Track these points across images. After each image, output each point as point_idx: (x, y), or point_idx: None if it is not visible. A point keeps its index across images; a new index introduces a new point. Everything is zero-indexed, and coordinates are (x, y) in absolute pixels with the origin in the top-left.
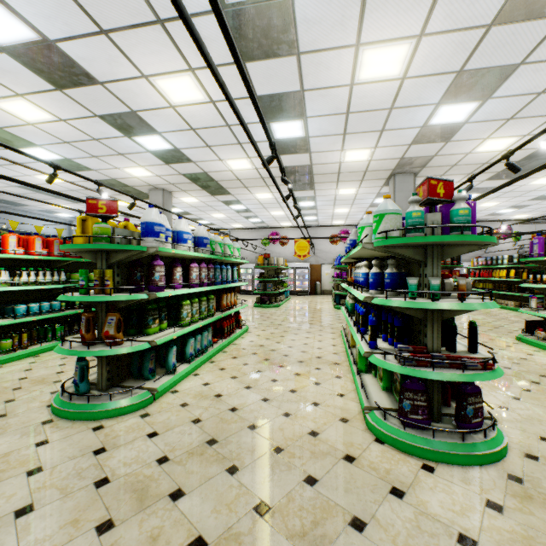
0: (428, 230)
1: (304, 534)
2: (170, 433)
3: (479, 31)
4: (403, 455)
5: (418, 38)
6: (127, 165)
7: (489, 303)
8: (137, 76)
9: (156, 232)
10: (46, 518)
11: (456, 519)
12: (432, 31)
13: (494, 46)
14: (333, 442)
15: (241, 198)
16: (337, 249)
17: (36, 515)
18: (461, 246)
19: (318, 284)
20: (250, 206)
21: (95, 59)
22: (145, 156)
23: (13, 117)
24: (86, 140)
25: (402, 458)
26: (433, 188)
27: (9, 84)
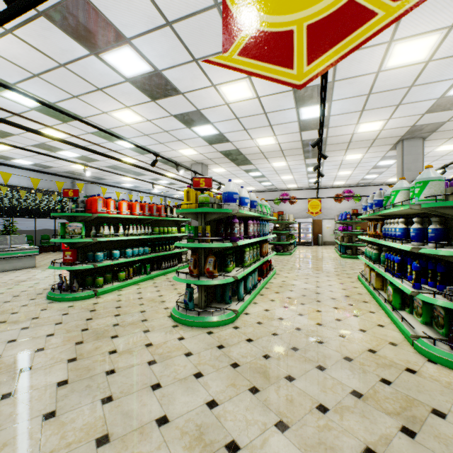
0: None
1: (398, 413)
2: (261, 340)
3: None
4: None
5: (449, 28)
6: (181, 148)
7: None
8: (208, 86)
9: (234, 199)
10: (214, 380)
11: None
12: None
13: None
14: (391, 358)
15: (259, 167)
16: (337, 206)
17: (207, 378)
18: None
19: (320, 236)
20: (265, 172)
21: (183, 78)
22: (196, 140)
23: (118, 121)
24: (159, 132)
25: None
26: None
27: (124, 101)
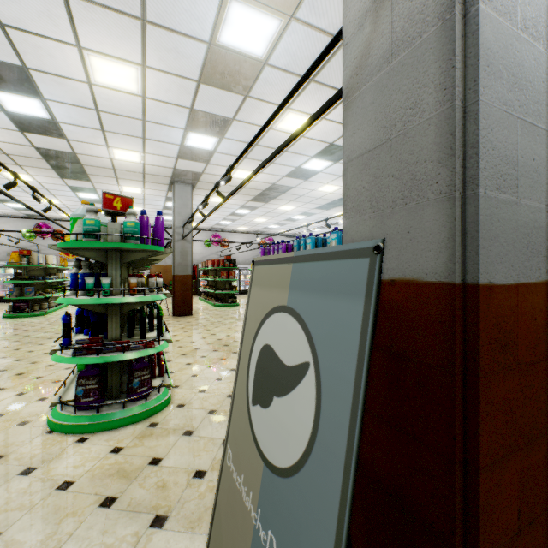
0: (109, 237)
1: None
2: None
3: (192, 82)
4: (66, 437)
5: (143, 67)
6: None
7: (150, 296)
8: None
9: None
10: None
11: (72, 471)
12: (152, 66)
13: (209, 99)
14: None
15: None
16: None
17: None
18: (139, 251)
19: None
20: None
21: None
22: None
23: None
24: None
25: (62, 440)
26: (110, 202)
27: None
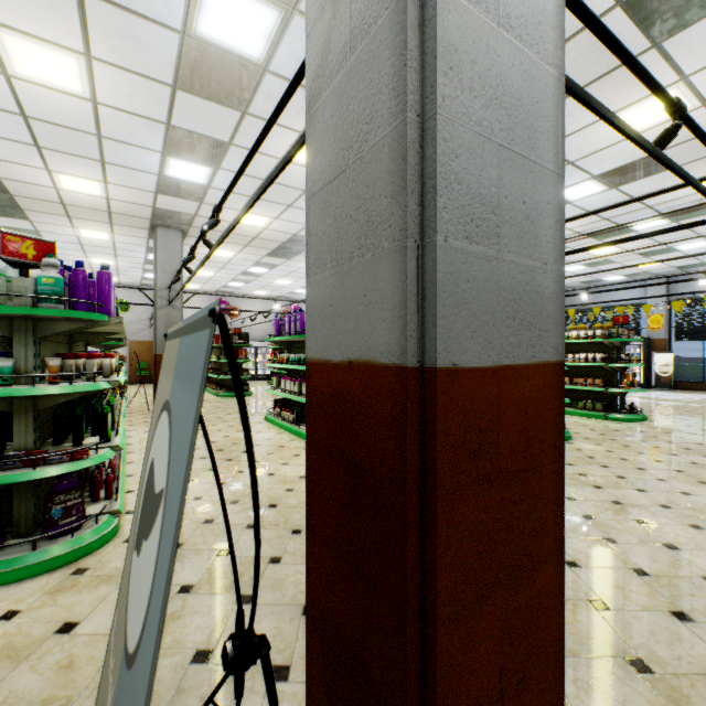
0: (15, 298)
1: None
2: None
3: (164, 87)
4: None
5: (87, 58)
6: None
7: (80, 386)
8: None
9: None
10: None
11: None
12: (102, 57)
13: (192, 112)
14: None
15: None
16: None
17: None
18: (66, 320)
19: None
20: None
21: None
22: None
23: None
24: None
25: None
26: (14, 247)
27: None
